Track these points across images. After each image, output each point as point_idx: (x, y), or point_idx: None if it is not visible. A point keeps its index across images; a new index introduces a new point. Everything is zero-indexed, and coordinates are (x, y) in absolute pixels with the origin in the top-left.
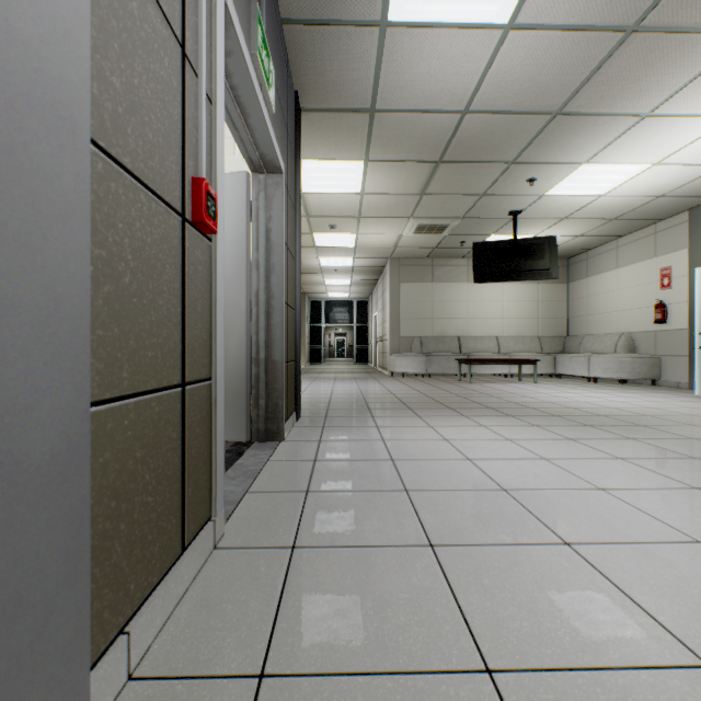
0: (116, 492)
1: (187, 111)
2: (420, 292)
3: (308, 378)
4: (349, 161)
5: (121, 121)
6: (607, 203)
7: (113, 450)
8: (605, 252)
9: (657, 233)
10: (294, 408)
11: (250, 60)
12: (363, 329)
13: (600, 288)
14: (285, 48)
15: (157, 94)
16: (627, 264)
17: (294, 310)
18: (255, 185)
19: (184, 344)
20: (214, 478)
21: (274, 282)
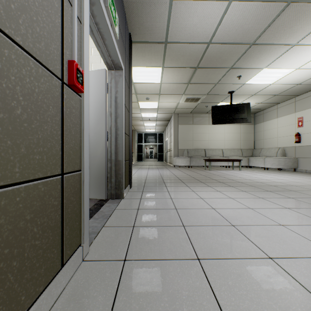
0: (9, 243)
1: (65, 23)
2: (187, 129)
3: (136, 168)
4: (155, 67)
5: (13, 13)
6: (273, 87)
7: (6, 217)
8: (271, 110)
9: (296, 102)
10: (128, 182)
11: (104, 9)
12: (161, 145)
13: (269, 127)
14: (124, 11)
15: (42, 6)
16: (282, 116)
17: (128, 136)
18: (110, 76)
19: (63, 151)
20: (82, 223)
21: (119, 122)
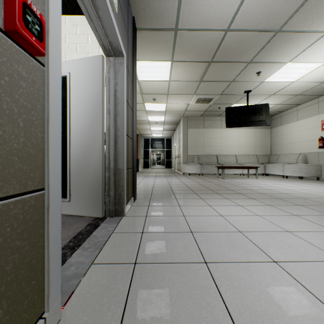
0: None
1: None
2: (197, 133)
3: (142, 175)
4: (163, 61)
5: None
6: (296, 86)
7: None
8: (290, 113)
9: (319, 102)
10: (132, 194)
11: None
12: (169, 151)
13: (288, 131)
14: None
15: None
16: (302, 118)
17: (132, 139)
18: (108, 64)
19: None
20: (46, 277)
21: (119, 121)
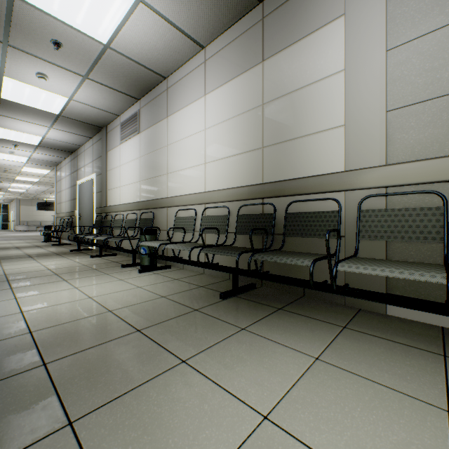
0: None
1: None
2: (28, 209)
3: None
4: (2, 192)
5: None
6: None
7: None
8: None
9: None
10: None
11: None
12: (7, 215)
13: None
14: None
15: None
16: None
17: None
18: None
19: None
20: None
21: None
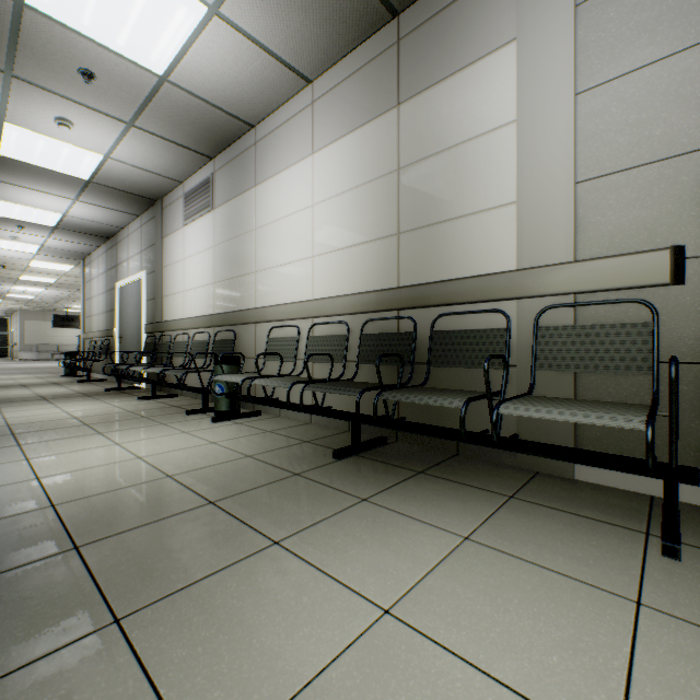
0: None
1: None
2: (38, 325)
3: None
4: None
5: None
6: None
7: None
8: None
9: None
10: None
11: None
12: (5, 336)
13: None
14: None
15: None
16: None
17: None
18: None
19: None
20: None
21: None
